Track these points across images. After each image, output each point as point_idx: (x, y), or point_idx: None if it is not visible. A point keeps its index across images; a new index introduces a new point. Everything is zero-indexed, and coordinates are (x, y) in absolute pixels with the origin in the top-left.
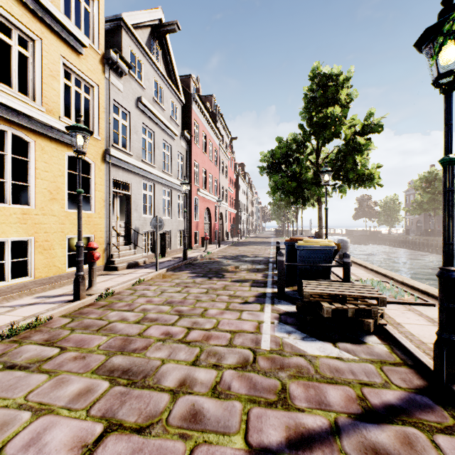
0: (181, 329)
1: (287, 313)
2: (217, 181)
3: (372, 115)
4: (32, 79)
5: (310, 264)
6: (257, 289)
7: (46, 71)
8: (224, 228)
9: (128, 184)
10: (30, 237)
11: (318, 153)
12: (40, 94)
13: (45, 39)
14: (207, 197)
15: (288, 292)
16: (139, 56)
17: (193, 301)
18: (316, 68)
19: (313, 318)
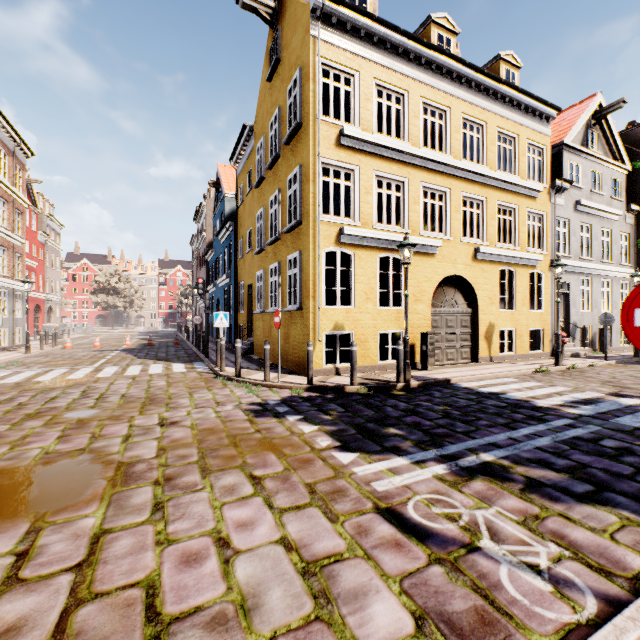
0: None
1: None
2: None
3: None
4: (513, 232)
5: None
6: None
7: (520, 224)
8: None
9: (565, 283)
10: (513, 329)
11: None
12: (517, 240)
13: (519, 204)
14: None
15: None
16: (576, 161)
17: None
18: None
19: None
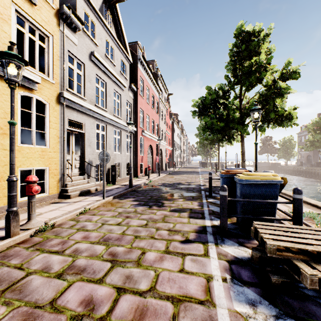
0: (109, 291)
1: (237, 261)
2: (157, 125)
3: (290, 64)
4: None
5: (256, 200)
6: (195, 221)
7: None
8: (163, 161)
9: (82, 124)
10: None
11: (242, 99)
12: None
13: None
14: (150, 137)
15: (228, 226)
16: (93, 18)
17: (131, 237)
18: (241, 26)
19: (280, 279)
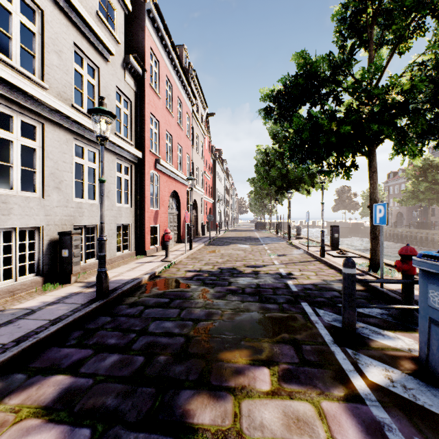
0: None
1: None
2: (189, 158)
3: None
4: None
5: None
6: None
7: None
8: (199, 220)
9: None
10: None
11: (378, 78)
12: None
13: None
14: (175, 177)
15: None
16: None
17: None
18: None
19: None
